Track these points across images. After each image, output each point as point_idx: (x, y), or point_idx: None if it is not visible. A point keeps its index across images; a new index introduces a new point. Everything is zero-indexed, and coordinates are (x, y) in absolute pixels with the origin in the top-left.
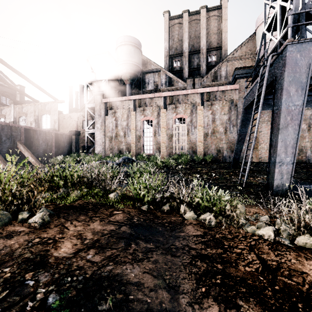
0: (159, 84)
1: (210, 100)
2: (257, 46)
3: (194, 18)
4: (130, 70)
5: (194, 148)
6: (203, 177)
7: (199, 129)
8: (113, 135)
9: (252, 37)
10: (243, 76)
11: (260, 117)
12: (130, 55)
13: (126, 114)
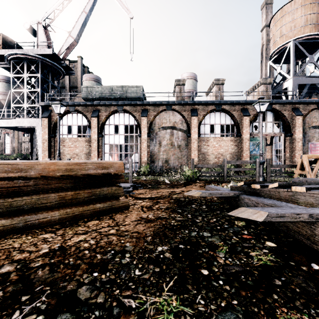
0: None
1: None
2: None
3: None
4: (5, 98)
5: None
6: None
7: None
8: None
9: None
10: None
11: None
12: (4, 89)
13: None
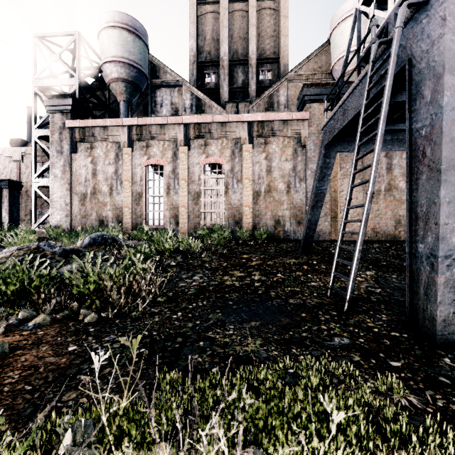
0: (180, 107)
1: (263, 136)
2: (332, 60)
3: (238, 7)
4: (125, 75)
5: (237, 217)
6: (252, 277)
7: (246, 184)
8: (88, 191)
9: (324, 48)
10: (315, 99)
11: (341, 168)
12: (125, 48)
13: (114, 152)
